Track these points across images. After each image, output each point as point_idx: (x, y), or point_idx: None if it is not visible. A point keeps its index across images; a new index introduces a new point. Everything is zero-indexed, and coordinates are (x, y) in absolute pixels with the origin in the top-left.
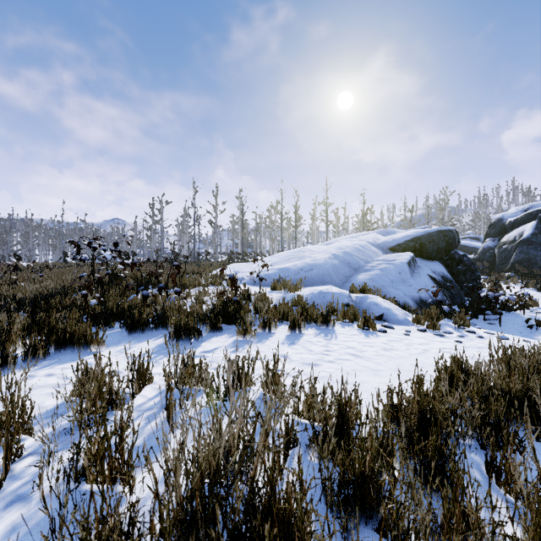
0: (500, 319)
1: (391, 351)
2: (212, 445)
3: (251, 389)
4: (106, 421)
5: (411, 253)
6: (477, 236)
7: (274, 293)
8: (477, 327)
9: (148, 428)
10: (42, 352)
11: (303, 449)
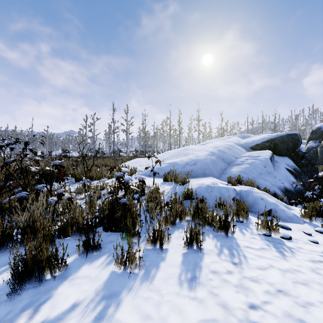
0: None
1: None
2: None
3: None
4: None
5: (270, 150)
6: None
7: (165, 185)
8: None
9: None
10: None
11: None
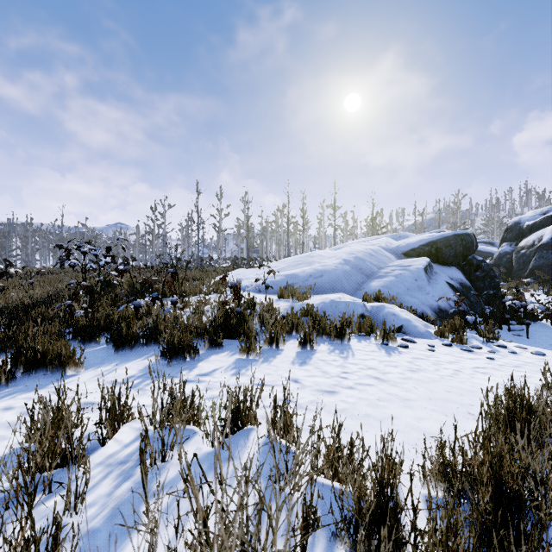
0: (527, 331)
1: (419, 372)
2: (195, 548)
3: (255, 429)
4: (60, 485)
5: (427, 258)
6: (491, 240)
7: (281, 302)
8: (506, 340)
9: (115, 495)
10: (6, 376)
11: (326, 533)
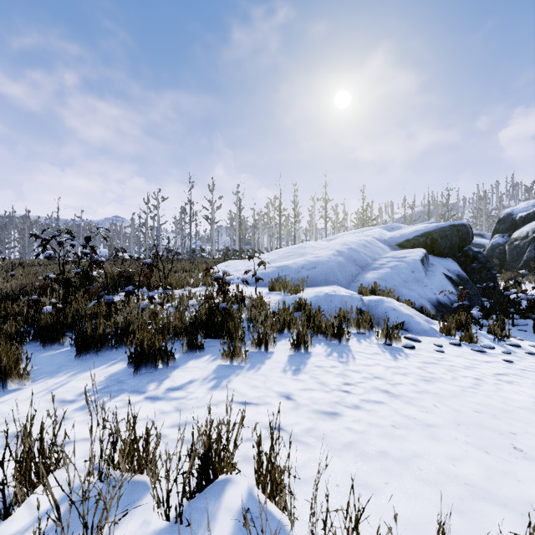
0: (534, 326)
1: (435, 382)
2: None
3: (232, 480)
4: None
5: (423, 249)
6: (480, 232)
7: (272, 295)
8: (518, 338)
9: None
10: None
11: None
